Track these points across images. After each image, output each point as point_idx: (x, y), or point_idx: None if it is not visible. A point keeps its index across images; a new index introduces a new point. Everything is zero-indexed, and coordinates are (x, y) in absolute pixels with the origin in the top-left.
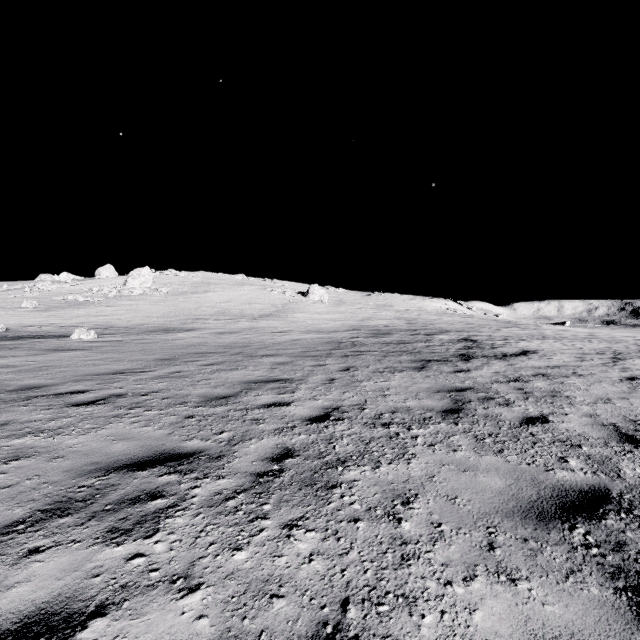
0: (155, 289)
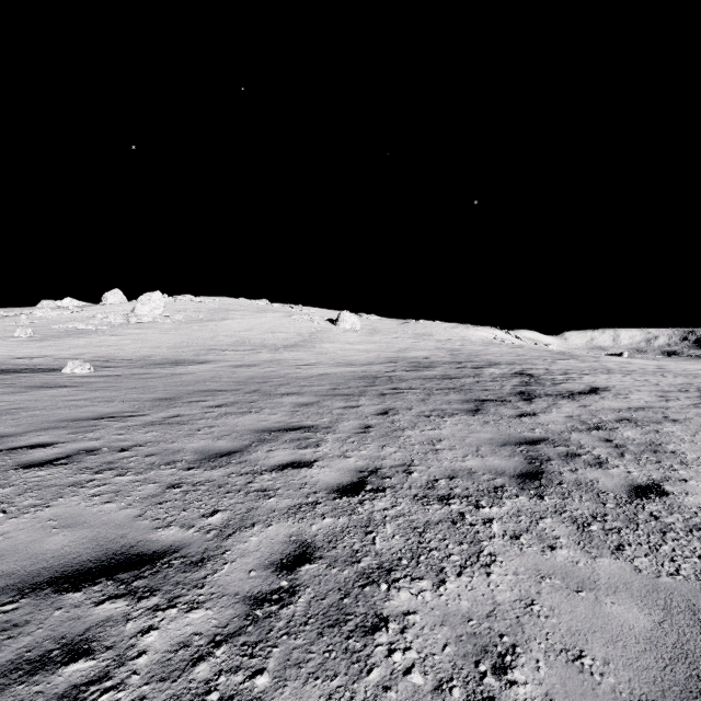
0: (167, 316)
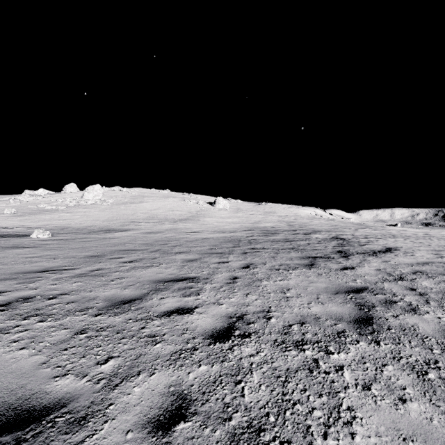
0: (104, 200)
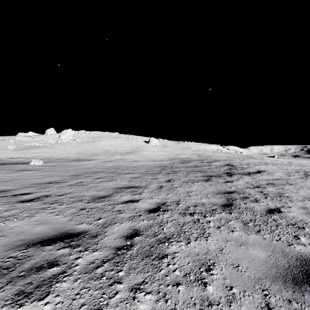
0: (74, 140)
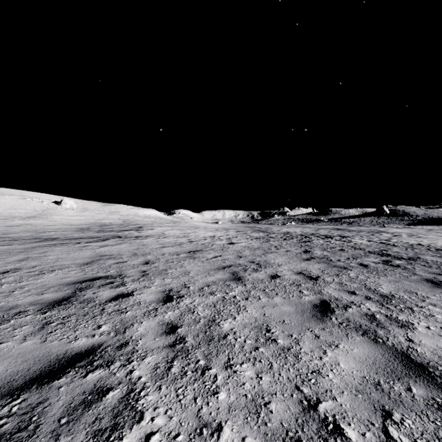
0: None
